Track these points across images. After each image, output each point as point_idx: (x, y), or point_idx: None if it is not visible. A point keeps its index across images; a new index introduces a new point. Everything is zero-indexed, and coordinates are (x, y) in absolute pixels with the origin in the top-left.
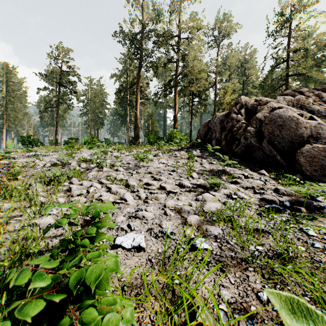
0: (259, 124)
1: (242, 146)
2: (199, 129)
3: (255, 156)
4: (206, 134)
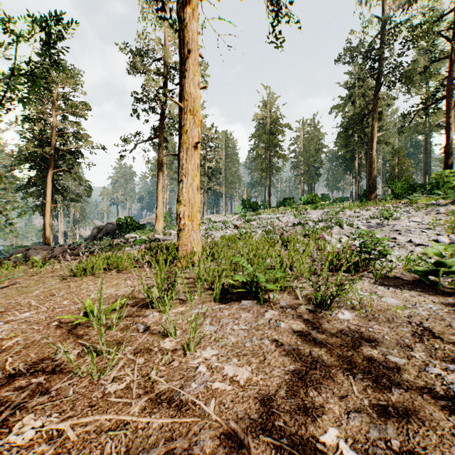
0: None
1: None
2: None
3: None
4: None
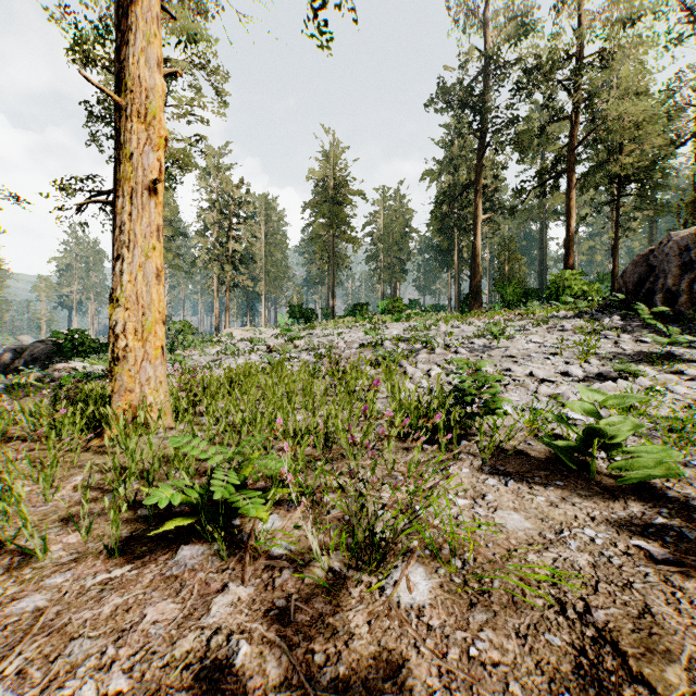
0: None
1: None
2: (624, 271)
3: None
4: (641, 280)
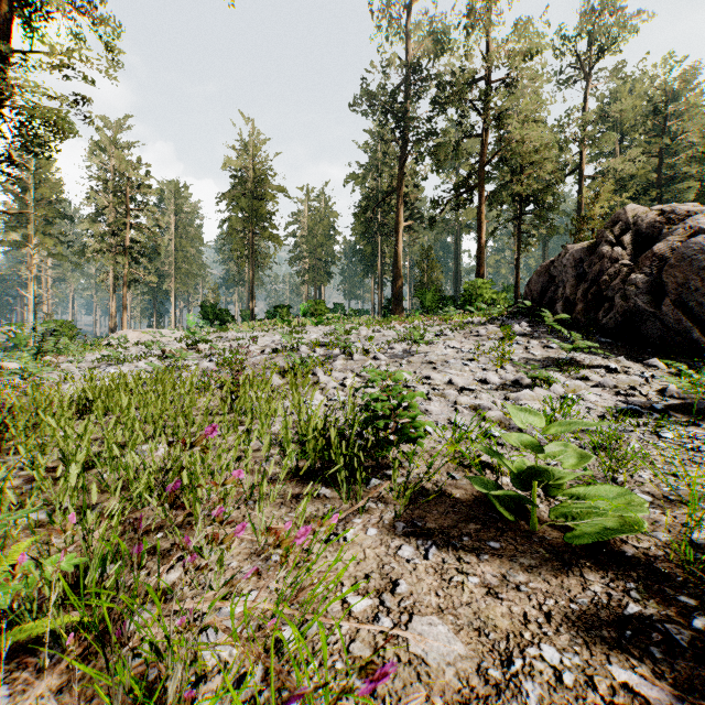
0: (657, 266)
1: (617, 313)
2: (530, 280)
3: (644, 332)
4: (544, 289)
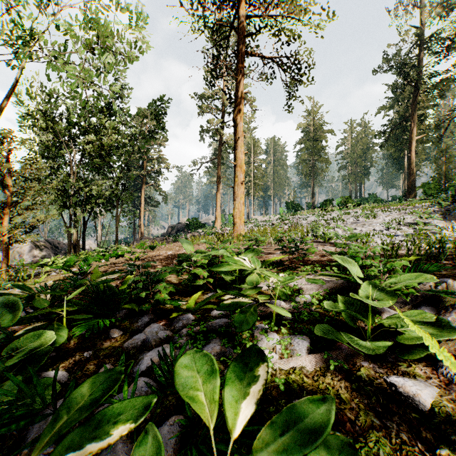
0: None
1: None
2: None
3: None
4: None
